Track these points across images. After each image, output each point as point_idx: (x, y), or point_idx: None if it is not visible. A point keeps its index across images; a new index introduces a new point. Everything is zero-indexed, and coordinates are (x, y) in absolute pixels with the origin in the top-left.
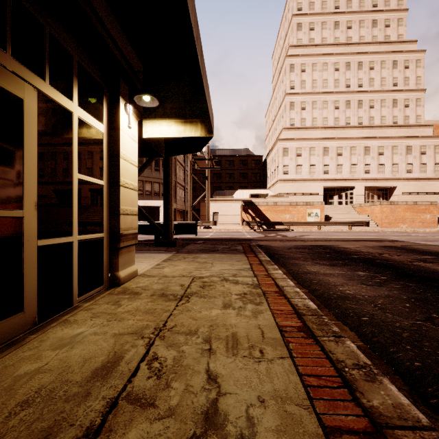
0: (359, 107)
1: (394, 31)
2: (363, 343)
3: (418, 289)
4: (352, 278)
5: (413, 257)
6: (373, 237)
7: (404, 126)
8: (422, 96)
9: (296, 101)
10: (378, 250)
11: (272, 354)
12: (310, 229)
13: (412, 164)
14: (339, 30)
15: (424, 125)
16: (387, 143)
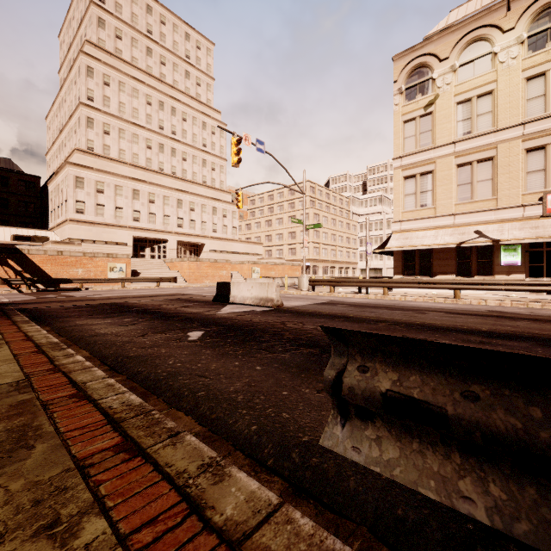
0: (172, 155)
1: (204, 92)
2: (90, 355)
3: (158, 323)
4: (115, 324)
5: (183, 305)
6: (173, 292)
7: (211, 188)
8: (225, 165)
9: (97, 119)
10: (162, 303)
11: (1, 364)
12: (112, 287)
13: (217, 224)
14: (152, 59)
15: (226, 191)
16: (198, 200)
